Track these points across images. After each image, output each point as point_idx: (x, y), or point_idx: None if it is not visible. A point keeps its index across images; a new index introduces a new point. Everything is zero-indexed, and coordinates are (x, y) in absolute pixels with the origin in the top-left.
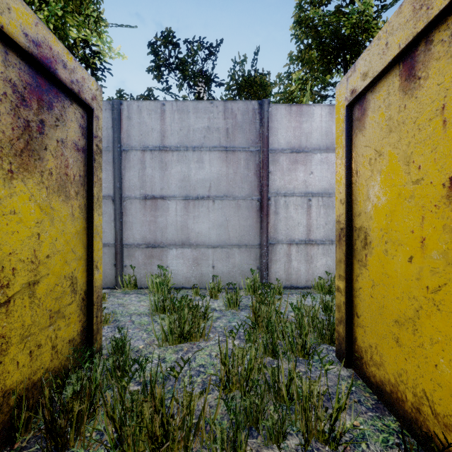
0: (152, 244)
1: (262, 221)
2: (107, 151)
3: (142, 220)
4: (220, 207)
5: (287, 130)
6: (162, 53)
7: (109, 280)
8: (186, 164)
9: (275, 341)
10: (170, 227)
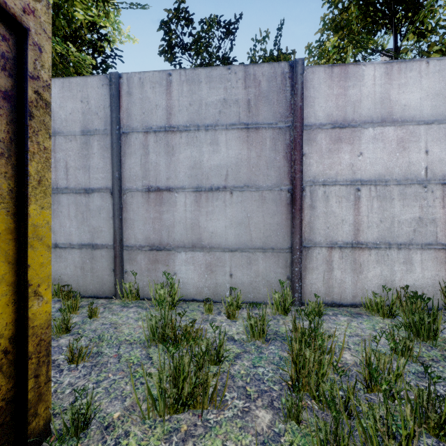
0: (156, 246)
1: (294, 218)
2: (105, 135)
3: (145, 217)
4: (240, 201)
5: (327, 99)
6: (173, 29)
7: (108, 287)
8: (197, 148)
9: (344, 443)
10: (178, 225)
